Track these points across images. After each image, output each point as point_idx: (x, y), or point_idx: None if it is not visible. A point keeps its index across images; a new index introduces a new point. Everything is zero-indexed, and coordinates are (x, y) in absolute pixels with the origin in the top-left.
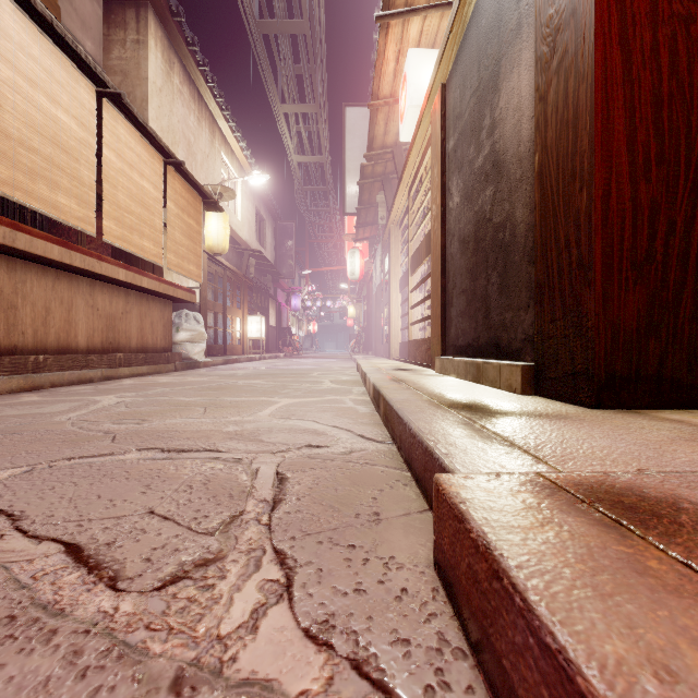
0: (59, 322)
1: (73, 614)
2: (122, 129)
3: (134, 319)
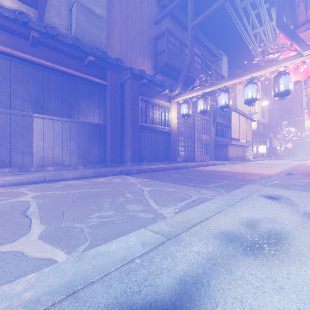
0: (233, 153)
1: (272, 169)
2: (241, 118)
3: (240, 151)
